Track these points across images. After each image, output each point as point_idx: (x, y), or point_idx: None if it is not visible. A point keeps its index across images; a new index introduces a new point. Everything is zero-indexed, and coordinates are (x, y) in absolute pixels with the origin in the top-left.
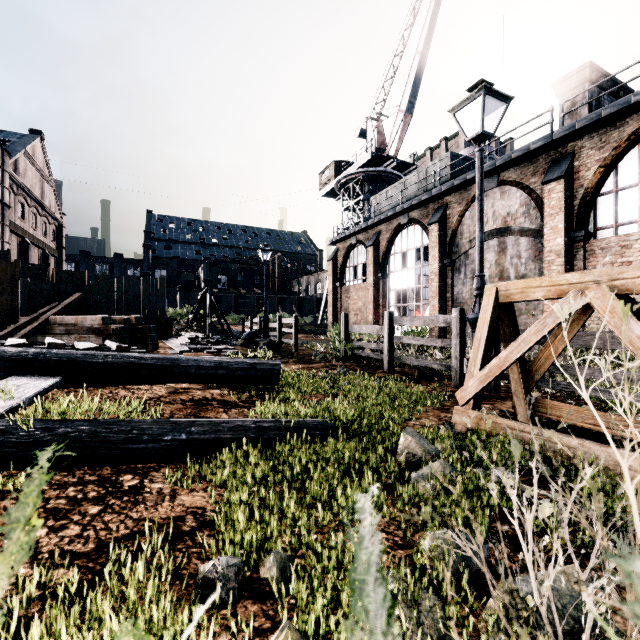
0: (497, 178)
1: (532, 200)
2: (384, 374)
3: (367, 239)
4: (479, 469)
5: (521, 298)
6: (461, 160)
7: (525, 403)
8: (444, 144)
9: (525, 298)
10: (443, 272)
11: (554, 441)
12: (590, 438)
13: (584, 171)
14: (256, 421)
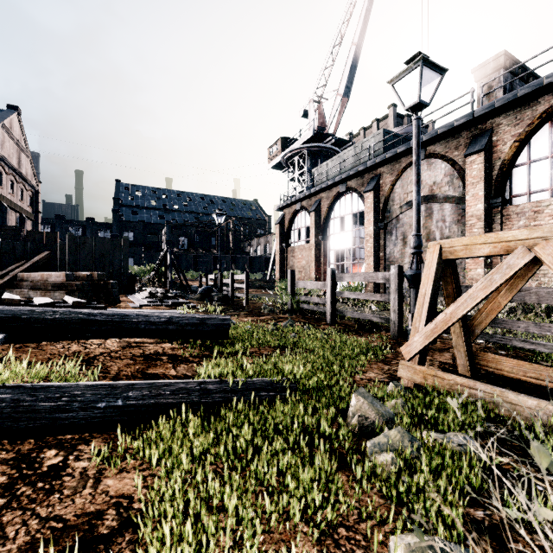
0: (424, 151)
1: (455, 171)
2: (327, 326)
3: (310, 205)
4: (437, 434)
5: (465, 255)
6: (392, 136)
7: (466, 356)
8: (376, 125)
9: (470, 255)
10: (377, 234)
11: (507, 400)
12: (531, 391)
13: (501, 145)
14: (200, 382)
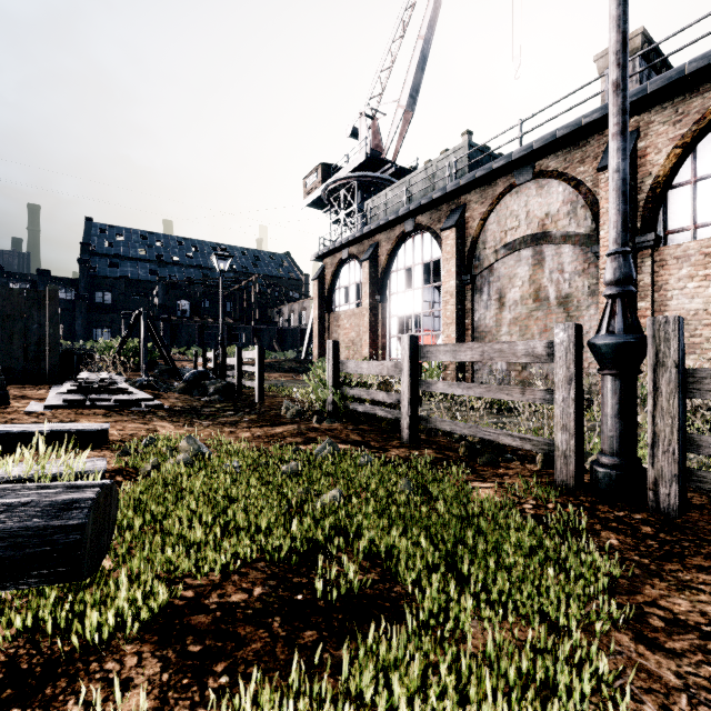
0: (532, 168)
1: (580, 195)
2: (404, 451)
3: (362, 252)
4: None
5: None
6: (480, 153)
7: None
8: None
9: None
10: (461, 292)
11: None
12: None
13: (653, 154)
14: None
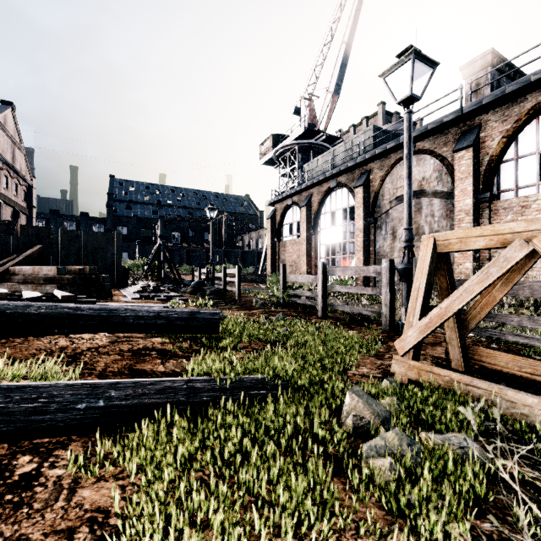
0: (414, 147)
1: (444, 166)
2: (318, 320)
3: (301, 200)
4: (435, 435)
5: (460, 248)
6: (382, 133)
7: (460, 351)
8: (365, 122)
9: (465, 248)
10: (367, 229)
11: (506, 397)
12: (526, 386)
13: (489, 141)
14: (188, 381)
